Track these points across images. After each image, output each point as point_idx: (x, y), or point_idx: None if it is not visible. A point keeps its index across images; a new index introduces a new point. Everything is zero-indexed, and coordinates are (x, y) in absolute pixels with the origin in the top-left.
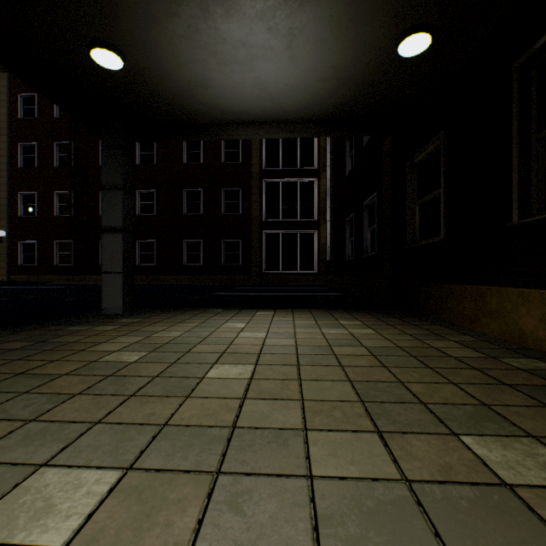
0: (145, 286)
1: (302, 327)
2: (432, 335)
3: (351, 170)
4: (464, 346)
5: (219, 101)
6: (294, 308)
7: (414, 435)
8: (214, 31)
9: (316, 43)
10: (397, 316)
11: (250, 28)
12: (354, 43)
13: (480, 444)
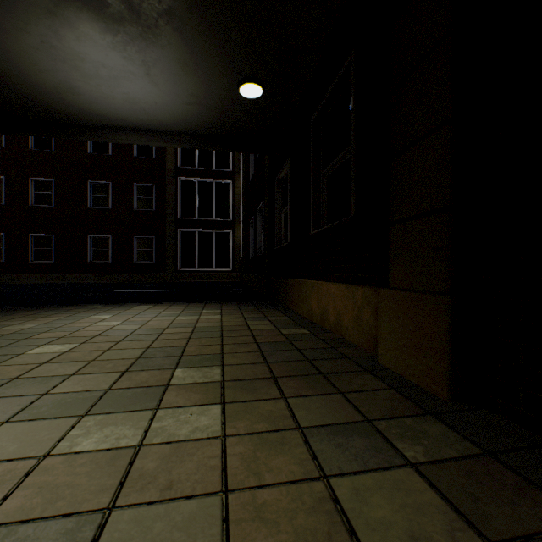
0: (38, 285)
1: (163, 316)
2: (261, 317)
3: (253, 177)
4: (271, 323)
5: (93, 107)
6: (179, 302)
7: (147, 371)
8: (70, 50)
9: (171, 75)
10: (257, 306)
11: (106, 54)
12: (205, 81)
13: (184, 371)
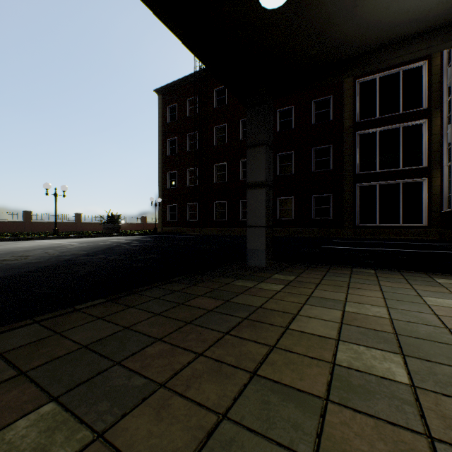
0: None
1: None
2: None
3: None
4: None
5: (385, 13)
6: None
7: None
8: None
9: None
10: None
11: None
12: None
13: None
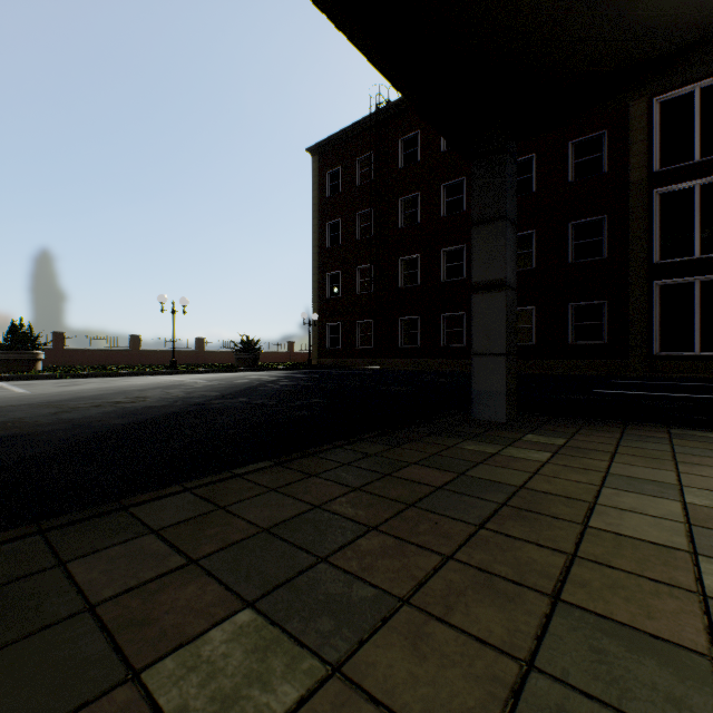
0: (457, 373)
1: None
2: None
3: None
4: None
5: None
6: None
7: None
8: None
9: None
10: None
11: None
12: None
13: None
